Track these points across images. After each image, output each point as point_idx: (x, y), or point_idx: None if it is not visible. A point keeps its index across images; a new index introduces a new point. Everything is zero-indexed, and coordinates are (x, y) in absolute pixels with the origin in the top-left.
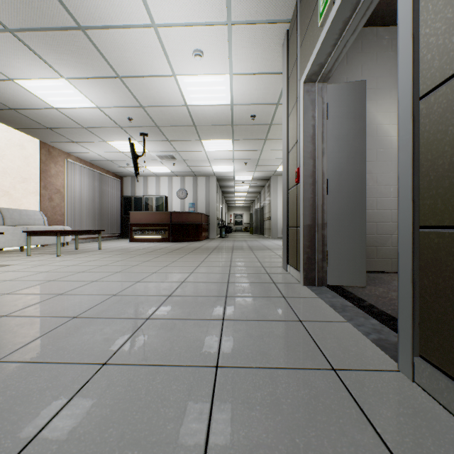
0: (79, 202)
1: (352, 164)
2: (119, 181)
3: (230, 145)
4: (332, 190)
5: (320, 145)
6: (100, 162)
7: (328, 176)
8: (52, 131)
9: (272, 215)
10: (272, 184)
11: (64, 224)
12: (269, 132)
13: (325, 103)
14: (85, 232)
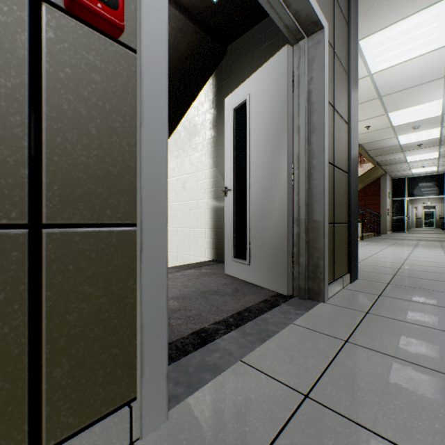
0: None
1: None
2: None
3: None
4: None
5: None
6: None
7: None
8: None
9: None
10: None
11: None
12: None
13: None
14: None
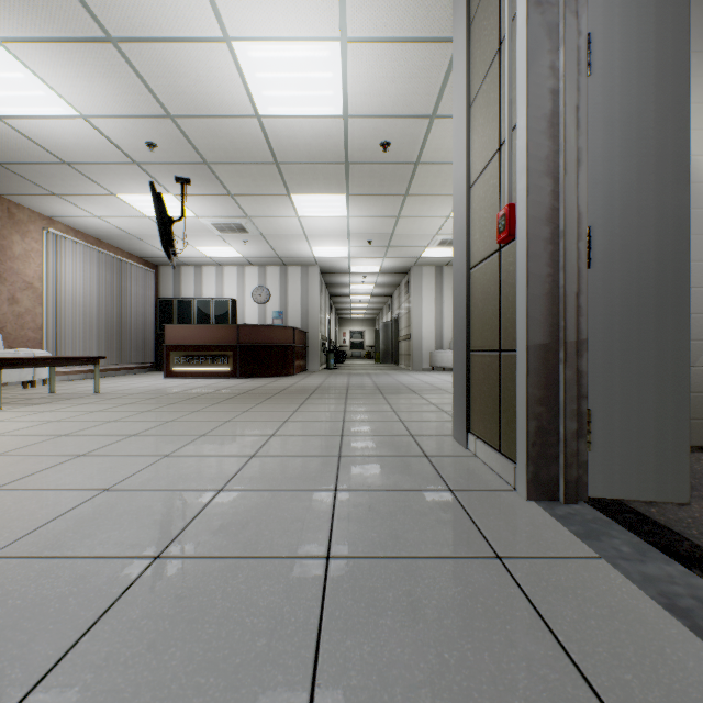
0: (73, 307)
1: (652, 188)
2: (152, 272)
3: (343, 206)
4: (600, 256)
5: (574, 138)
6: (113, 236)
7: (588, 220)
8: (7, 170)
9: (414, 331)
10: (412, 279)
11: (41, 346)
12: (412, 180)
13: (584, 35)
14: (62, 361)
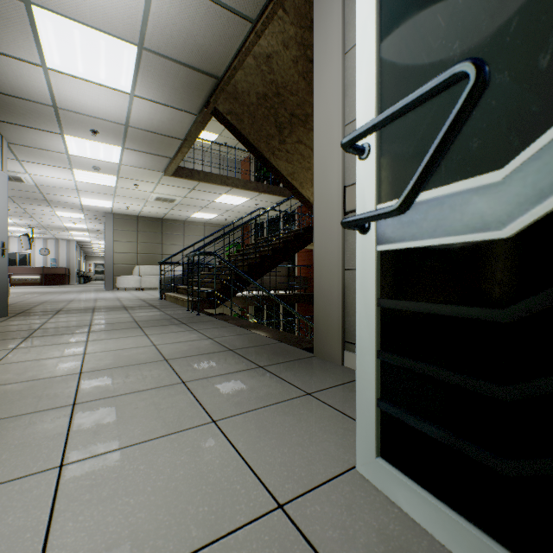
0: None
1: None
2: None
3: (88, 234)
4: None
5: None
6: None
7: None
8: None
9: None
10: None
11: None
12: None
13: None
14: None
